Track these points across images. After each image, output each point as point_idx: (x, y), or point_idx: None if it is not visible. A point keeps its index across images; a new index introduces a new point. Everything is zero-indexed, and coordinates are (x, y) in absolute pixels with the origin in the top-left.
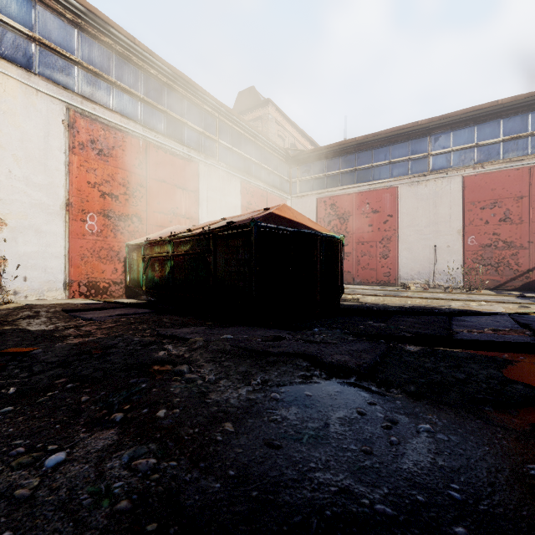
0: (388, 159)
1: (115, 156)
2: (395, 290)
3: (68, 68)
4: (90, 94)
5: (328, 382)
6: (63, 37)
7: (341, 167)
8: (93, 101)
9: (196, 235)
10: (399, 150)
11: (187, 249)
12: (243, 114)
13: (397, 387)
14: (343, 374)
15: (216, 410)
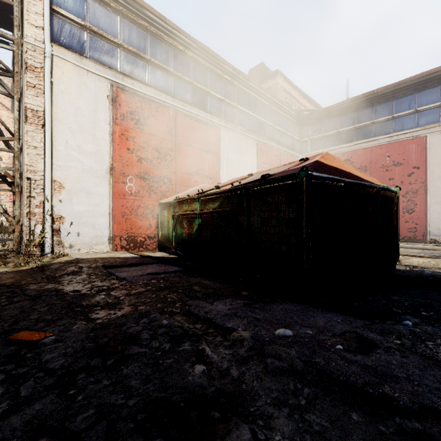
0: (413, 108)
1: (150, 125)
2: (437, 249)
3: (112, 50)
4: (130, 71)
5: None
6: (108, 24)
7: (356, 122)
8: (132, 78)
9: (225, 191)
10: (427, 97)
11: (215, 207)
12: None
13: None
14: None
15: None
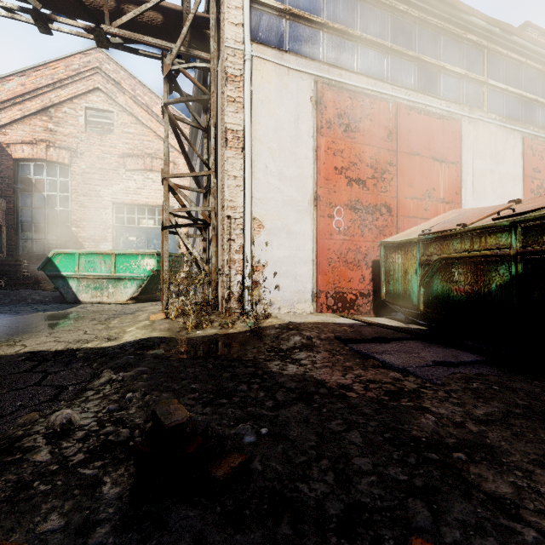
0: None
1: (362, 130)
2: None
3: (314, 35)
4: (335, 59)
5: None
6: (309, 0)
7: None
8: (338, 67)
9: None
10: None
11: None
12: None
13: None
14: None
15: None
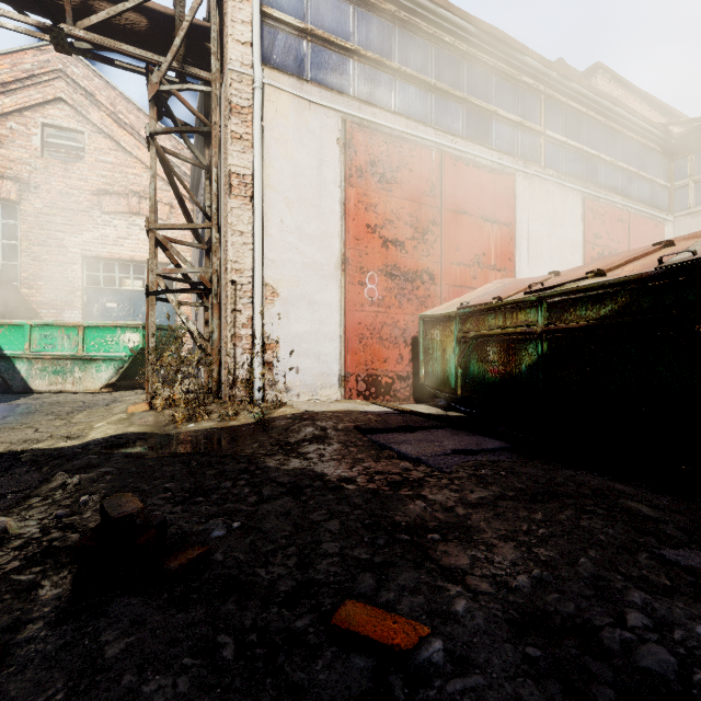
0: None
1: (400, 181)
2: None
3: (343, 63)
4: (368, 95)
5: None
6: (336, 20)
7: None
8: (371, 104)
9: (648, 277)
10: None
11: (602, 315)
12: None
13: None
14: None
15: None
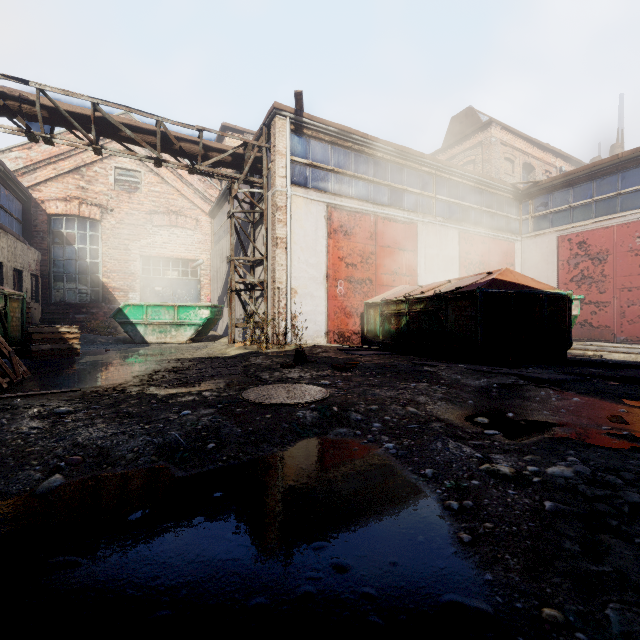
0: None
1: (355, 234)
2: None
3: (326, 176)
4: (338, 190)
5: (528, 384)
6: (323, 155)
7: (595, 194)
8: (340, 195)
9: (429, 297)
10: None
11: (421, 307)
12: (458, 144)
13: (574, 391)
14: (538, 382)
15: (465, 384)
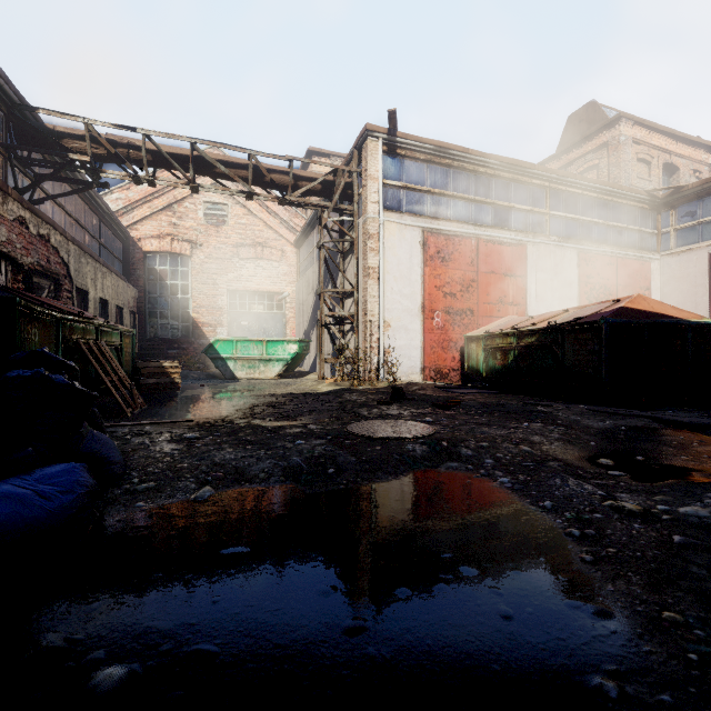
0: None
1: (453, 260)
2: None
3: (422, 198)
4: (435, 212)
5: (664, 428)
6: (418, 176)
7: None
8: (437, 218)
9: (542, 329)
10: None
11: (532, 341)
12: (576, 147)
13: None
14: (677, 426)
15: (587, 425)
